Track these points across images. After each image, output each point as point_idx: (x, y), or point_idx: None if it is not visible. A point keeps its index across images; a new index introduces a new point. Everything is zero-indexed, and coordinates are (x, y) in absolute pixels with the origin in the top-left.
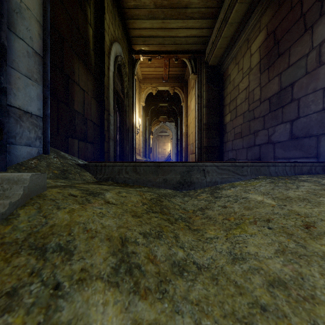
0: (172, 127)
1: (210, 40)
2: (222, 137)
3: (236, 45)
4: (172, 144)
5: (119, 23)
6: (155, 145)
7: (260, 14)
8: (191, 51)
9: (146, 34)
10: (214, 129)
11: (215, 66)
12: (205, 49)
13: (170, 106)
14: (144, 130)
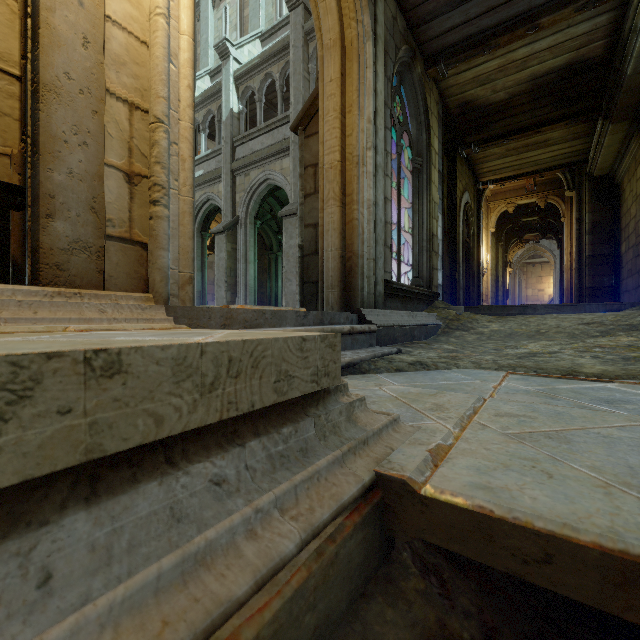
0: (555, 248)
1: (591, 151)
2: (618, 273)
3: (624, 162)
4: (555, 280)
5: (466, 169)
6: (516, 285)
7: (638, 143)
8: (563, 164)
9: (497, 168)
10: (604, 263)
11: (605, 175)
12: (587, 157)
13: (544, 220)
14: (494, 264)
